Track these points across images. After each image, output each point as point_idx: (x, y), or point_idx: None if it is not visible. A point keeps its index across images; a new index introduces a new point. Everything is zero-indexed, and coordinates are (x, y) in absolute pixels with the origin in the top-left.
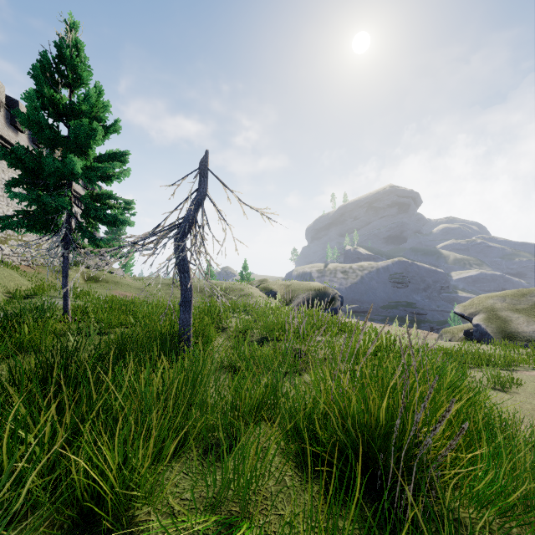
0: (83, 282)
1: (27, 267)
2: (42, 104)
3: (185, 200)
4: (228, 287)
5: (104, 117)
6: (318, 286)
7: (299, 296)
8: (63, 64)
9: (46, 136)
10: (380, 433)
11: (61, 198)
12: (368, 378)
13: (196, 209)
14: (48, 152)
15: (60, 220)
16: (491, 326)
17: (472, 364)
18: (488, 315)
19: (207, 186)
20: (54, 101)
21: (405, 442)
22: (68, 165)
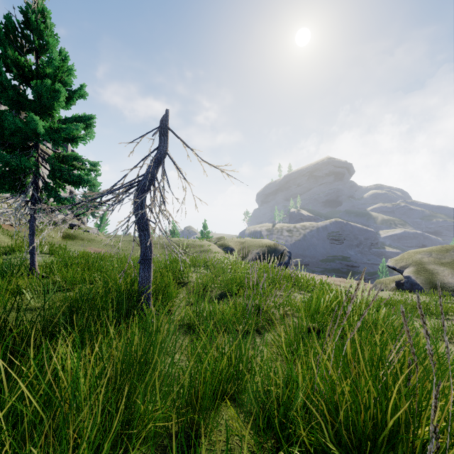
0: (60, 239)
1: (8, 226)
2: (6, 66)
3: (144, 158)
4: (190, 243)
5: (69, 81)
6: (269, 243)
7: (252, 252)
8: (30, 30)
9: (10, 97)
10: (383, 439)
11: (23, 157)
12: (362, 363)
13: (156, 167)
14: (8, 110)
15: (26, 180)
16: (420, 278)
17: (418, 317)
18: (417, 268)
19: (167, 145)
20: (19, 64)
21: (416, 452)
22: (29, 125)
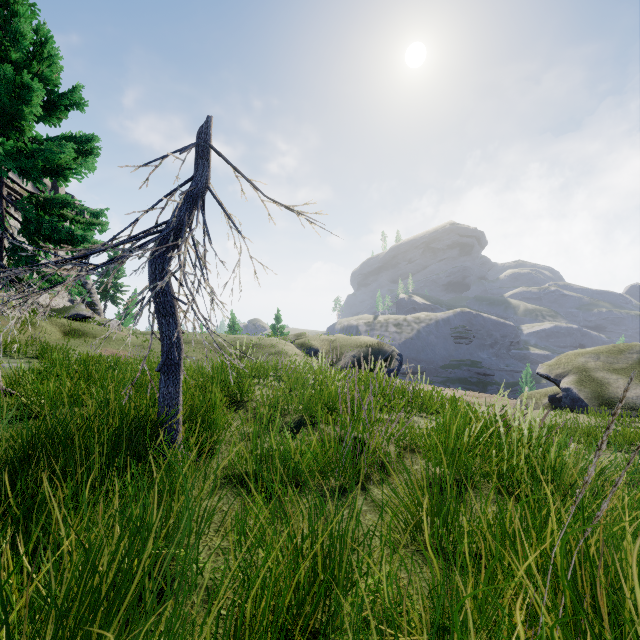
0: (60, 337)
1: None
2: None
3: (169, 193)
4: (255, 343)
5: (52, 77)
6: (370, 341)
7: (347, 354)
8: None
9: None
10: None
11: None
12: None
13: (189, 209)
14: None
15: None
16: (584, 390)
17: None
18: (580, 377)
19: (209, 174)
20: None
21: None
22: None
